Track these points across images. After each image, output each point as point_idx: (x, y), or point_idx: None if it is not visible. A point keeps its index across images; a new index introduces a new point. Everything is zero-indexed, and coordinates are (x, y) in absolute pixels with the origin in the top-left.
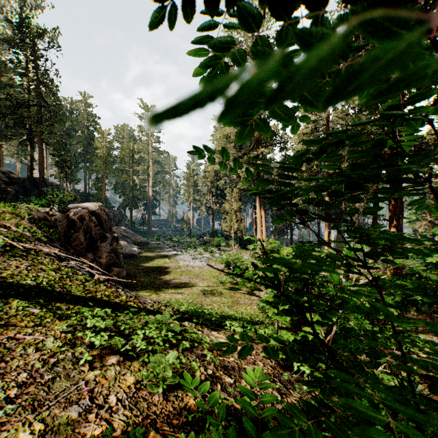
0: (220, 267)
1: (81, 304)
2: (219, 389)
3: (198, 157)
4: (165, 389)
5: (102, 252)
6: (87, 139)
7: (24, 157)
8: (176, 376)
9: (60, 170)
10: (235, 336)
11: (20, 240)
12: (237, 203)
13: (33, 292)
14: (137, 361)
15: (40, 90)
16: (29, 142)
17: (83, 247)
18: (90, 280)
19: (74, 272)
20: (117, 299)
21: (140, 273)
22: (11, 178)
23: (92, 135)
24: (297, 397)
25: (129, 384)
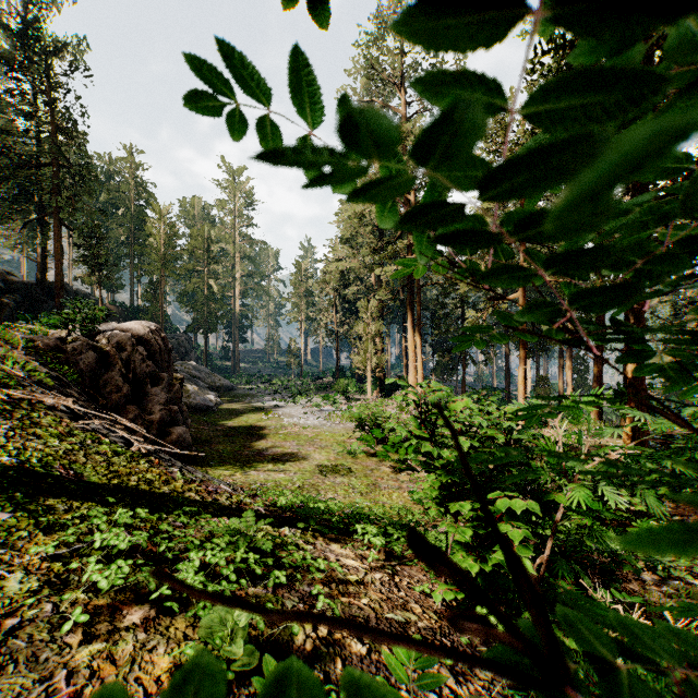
0: (349, 428)
1: (96, 500)
2: (339, 671)
3: (234, 135)
4: (233, 677)
5: (154, 404)
6: (136, 221)
7: (33, 249)
8: (255, 651)
9: (90, 270)
10: (371, 553)
11: (6, 384)
12: (377, 323)
13: (7, 479)
14: (183, 616)
15: (56, 140)
16: (40, 225)
17: (121, 395)
18: (123, 452)
19: (96, 439)
20: (166, 487)
21: (218, 437)
22: (9, 283)
23: (142, 214)
24: (485, 678)
25: (160, 671)
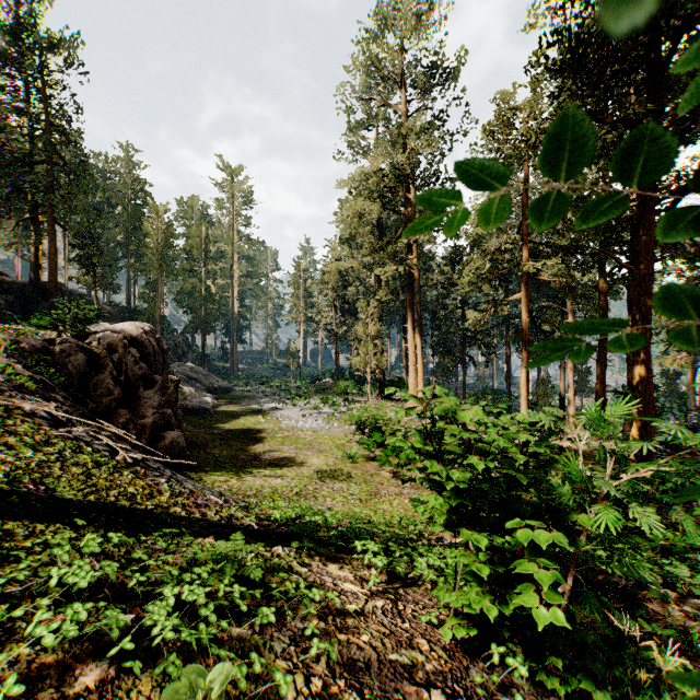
0: (348, 431)
1: (66, 521)
2: None
3: None
4: None
5: (147, 407)
6: (132, 221)
7: (28, 249)
8: None
9: (85, 270)
10: (371, 577)
11: None
12: (377, 324)
13: None
14: (149, 673)
15: (49, 137)
16: (34, 224)
17: (112, 398)
18: (106, 463)
19: (77, 448)
20: (149, 502)
21: (214, 440)
22: (1, 283)
23: (139, 214)
24: None
25: None
